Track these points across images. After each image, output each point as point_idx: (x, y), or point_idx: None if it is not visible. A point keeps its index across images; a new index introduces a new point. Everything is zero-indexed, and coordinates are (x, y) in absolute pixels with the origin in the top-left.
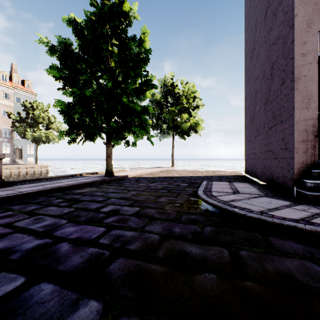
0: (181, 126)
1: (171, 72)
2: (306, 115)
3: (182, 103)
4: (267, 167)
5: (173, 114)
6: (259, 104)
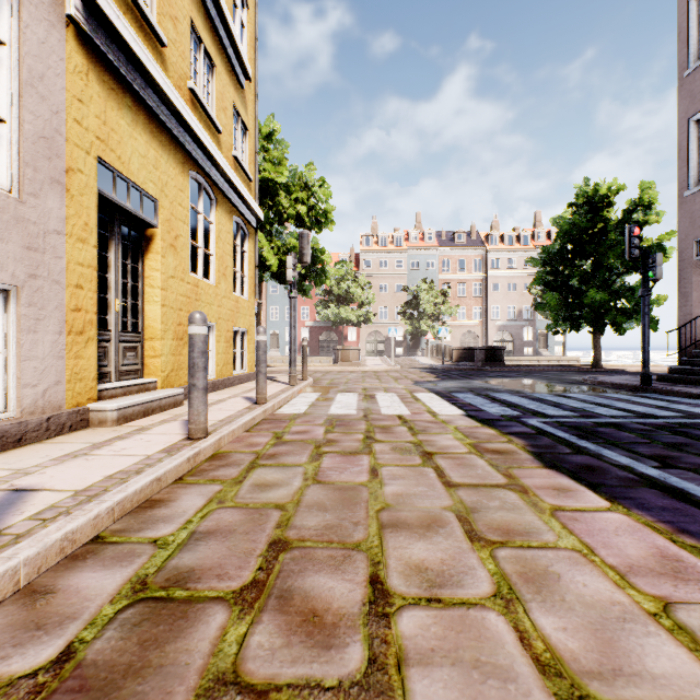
0: None
1: None
2: (684, 312)
3: None
4: None
5: None
6: None
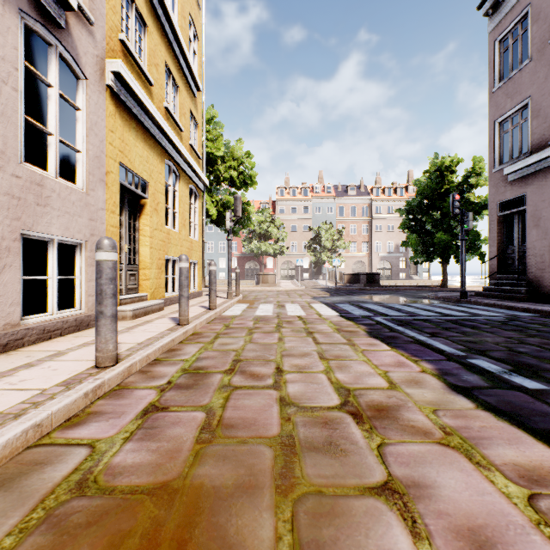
0: None
1: None
2: (492, 250)
3: None
4: None
5: None
6: None
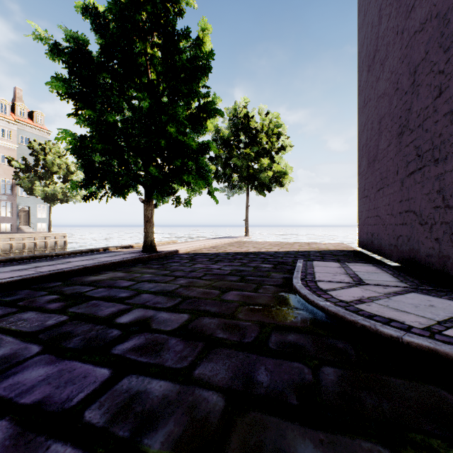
0: (260, 176)
1: (244, 97)
2: None
3: (261, 142)
4: (404, 238)
5: (247, 159)
6: (387, 137)
